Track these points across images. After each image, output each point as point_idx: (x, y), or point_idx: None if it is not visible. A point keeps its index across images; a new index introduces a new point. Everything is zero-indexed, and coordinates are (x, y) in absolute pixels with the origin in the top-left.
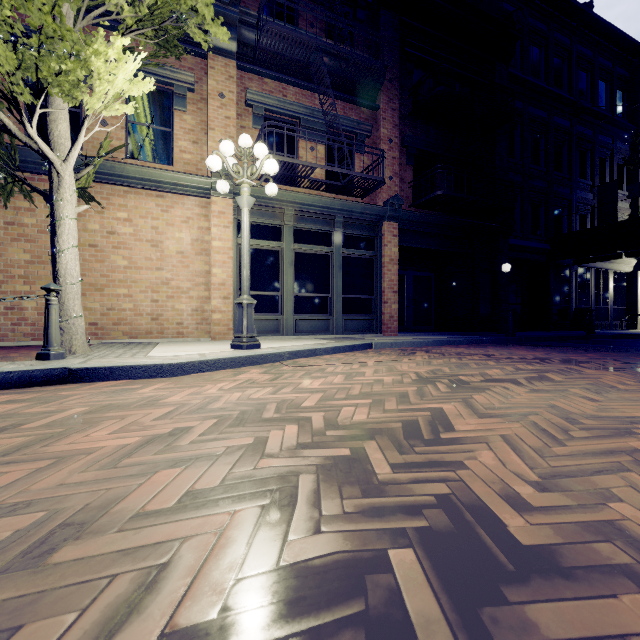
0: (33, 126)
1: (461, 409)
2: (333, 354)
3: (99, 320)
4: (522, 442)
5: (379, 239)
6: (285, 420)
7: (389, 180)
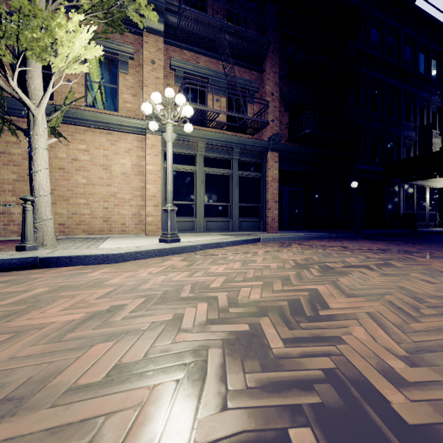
0: (14, 80)
1: (331, 290)
2: (232, 246)
3: (66, 221)
4: (385, 318)
5: (265, 164)
6: (197, 299)
7: (272, 122)
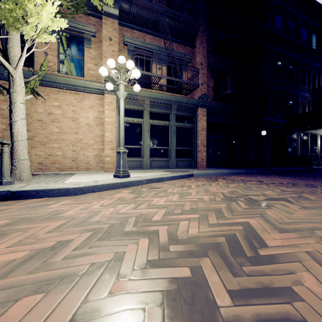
0: None
1: (263, 223)
2: (171, 180)
3: (43, 161)
4: None
5: (196, 117)
6: (140, 233)
7: (201, 85)
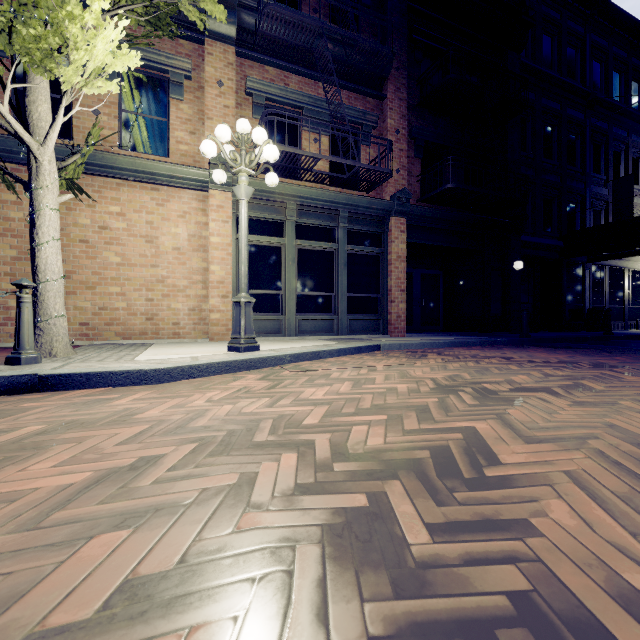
0: (5, 104)
1: (499, 429)
2: (338, 357)
3: (90, 320)
4: (598, 484)
5: (386, 235)
6: (281, 445)
7: (396, 173)
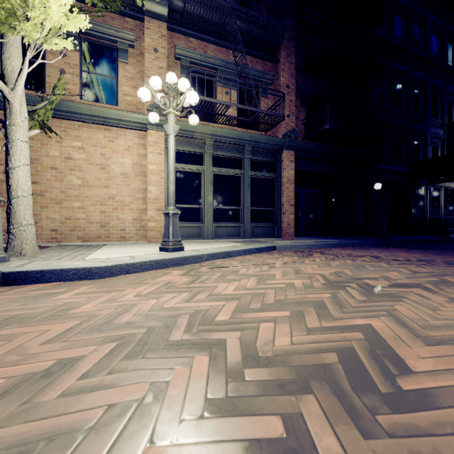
0: None
1: (394, 328)
2: (244, 255)
3: (58, 227)
4: None
5: (279, 164)
6: (195, 345)
7: (287, 118)
